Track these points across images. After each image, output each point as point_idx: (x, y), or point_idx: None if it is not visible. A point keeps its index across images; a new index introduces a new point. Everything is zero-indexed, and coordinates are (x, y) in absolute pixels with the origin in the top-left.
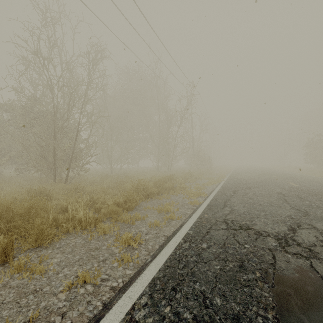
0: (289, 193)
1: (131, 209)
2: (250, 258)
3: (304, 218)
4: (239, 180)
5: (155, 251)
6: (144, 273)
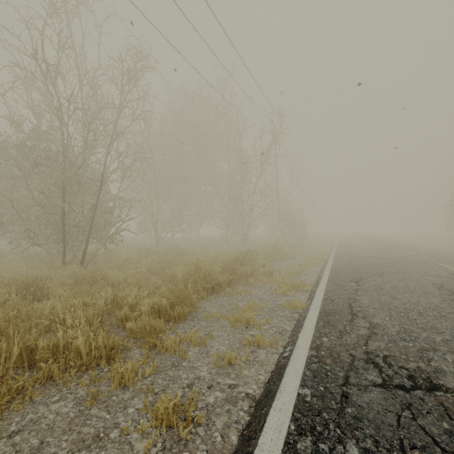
0: None
1: (182, 318)
2: None
3: None
4: (356, 259)
5: None
6: None
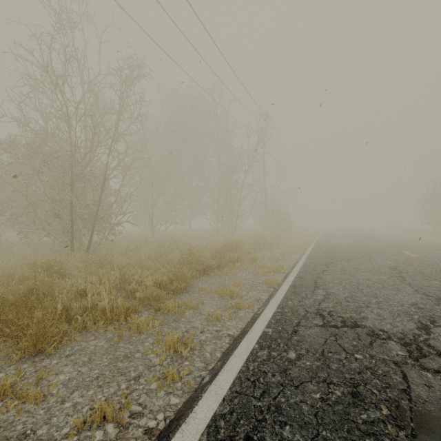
0: (407, 267)
1: (179, 291)
2: (367, 379)
3: (438, 308)
4: (332, 247)
5: (216, 362)
6: (198, 406)
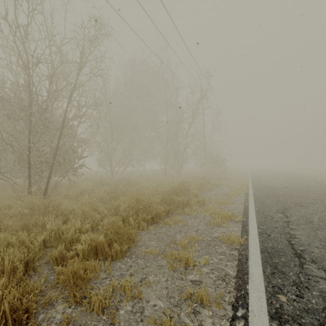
0: None
1: (119, 256)
2: None
3: None
4: (272, 189)
5: None
6: None
